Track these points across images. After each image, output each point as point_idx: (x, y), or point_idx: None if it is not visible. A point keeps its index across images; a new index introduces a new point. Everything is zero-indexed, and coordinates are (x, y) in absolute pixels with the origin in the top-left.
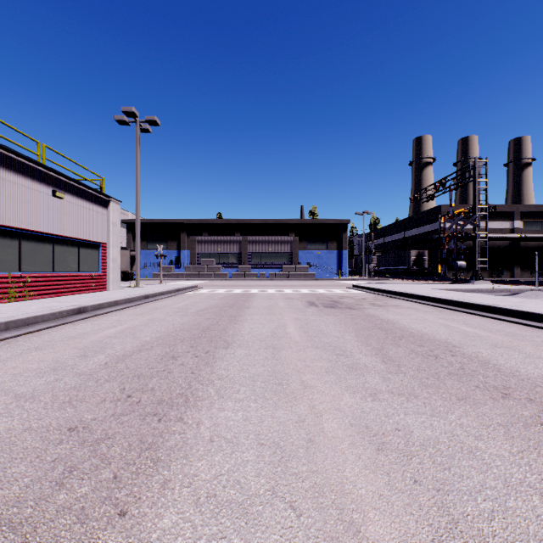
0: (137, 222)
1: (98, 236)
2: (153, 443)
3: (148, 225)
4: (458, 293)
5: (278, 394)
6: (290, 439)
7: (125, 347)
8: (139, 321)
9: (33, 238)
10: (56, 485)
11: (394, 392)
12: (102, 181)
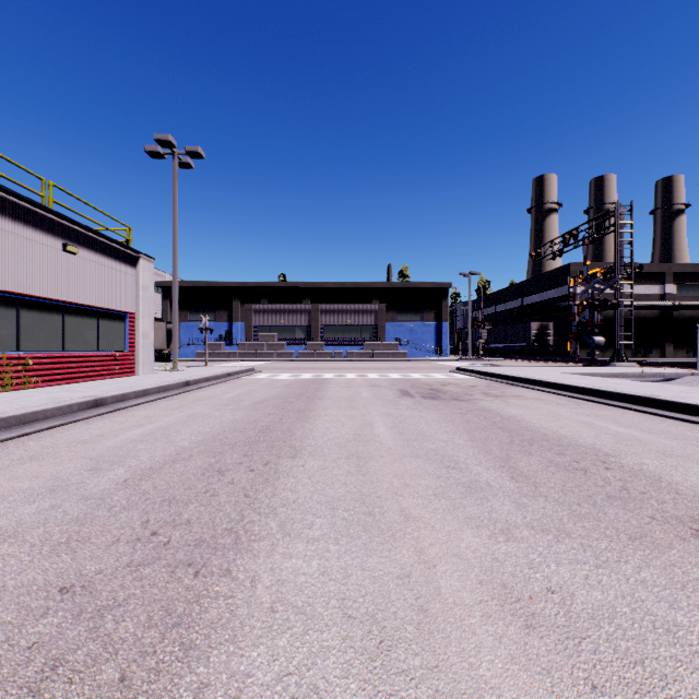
0: (175, 286)
1: (124, 303)
2: (184, 614)
3: (191, 289)
4: (598, 380)
5: (369, 529)
6: (391, 607)
7: (154, 456)
8: (175, 417)
9: (36, 307)
10: (28, 695)
11: (535, 527)
12: (128, 231)
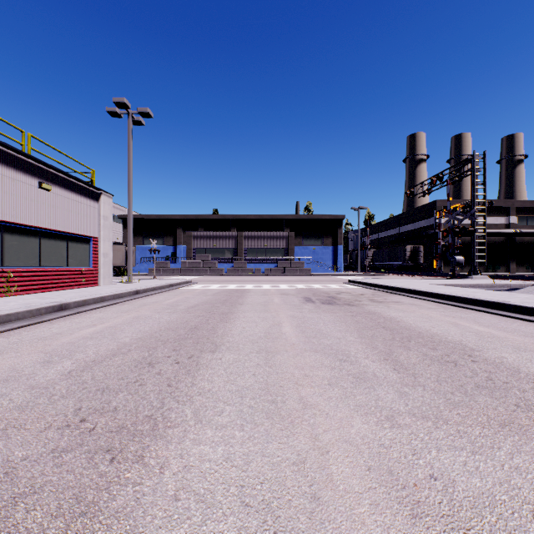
0: (130, 216)
1: (89, 230)
2: (92, 503)
3: (145, 220)
4: (460, 289)
5: (271, 416)
6: (286, 494)
7: (99, 350)
8: (123, 319)
9: (17, 231)
10: None
11: (416, 414)
12: (92, 173)
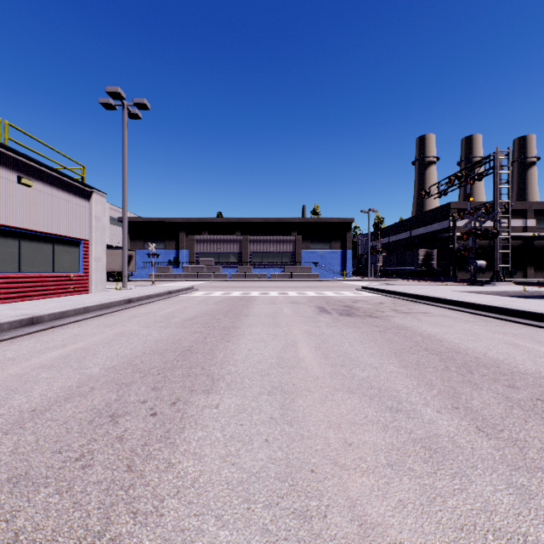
0: (125, 217)
1: (78, 231)
2: None
3: (146, 224)
4: (492, 297)
5: None
6: None
7: (50, 389)
8: (102, 336)
9: None
10: None
11: None
12: (83, 169)
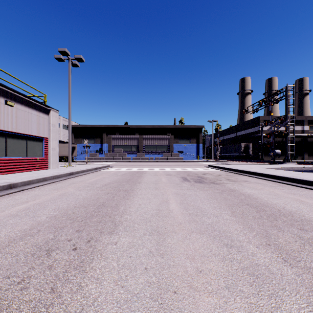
0: (70, 124)
1: (42, 133)
2: None
3: (83, 128)
4: (285, 171)
5: None
6: None
7: (12, 231)
8: (52, 195)
9: None
10: None
11: None
12: (45, 96)
